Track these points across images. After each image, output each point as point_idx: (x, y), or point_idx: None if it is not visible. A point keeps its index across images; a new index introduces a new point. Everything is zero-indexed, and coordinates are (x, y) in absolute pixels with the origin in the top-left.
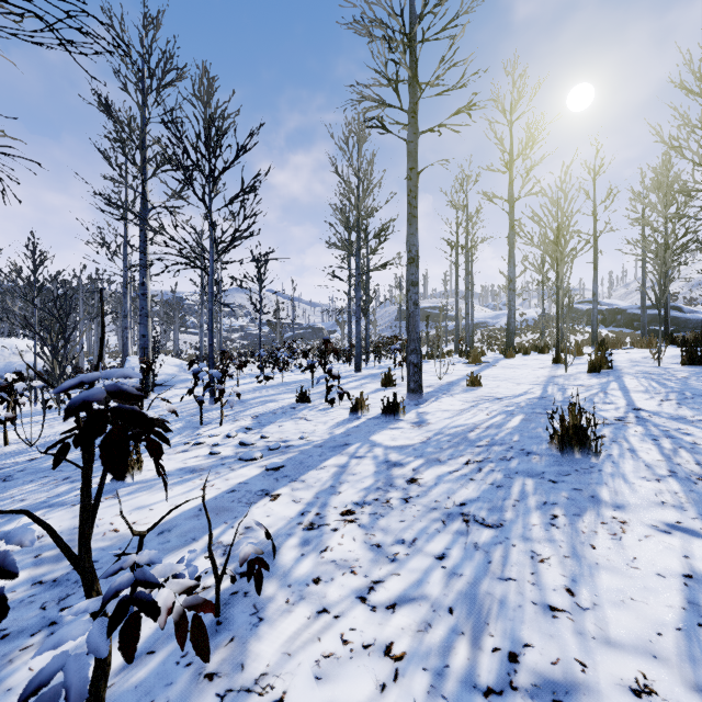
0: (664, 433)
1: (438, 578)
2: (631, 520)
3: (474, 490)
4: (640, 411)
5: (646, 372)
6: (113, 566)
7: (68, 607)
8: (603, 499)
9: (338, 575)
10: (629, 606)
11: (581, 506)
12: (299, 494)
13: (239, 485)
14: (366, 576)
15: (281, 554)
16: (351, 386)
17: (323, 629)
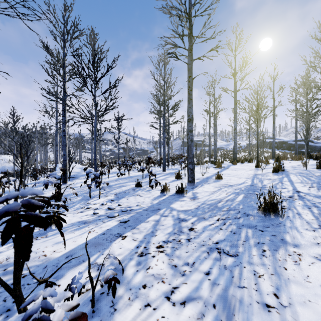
0: (313, 204)
1: (206, 286)
2: (303, 253)
3: (222, 235)
4: (299, 193)
5: (300, 172)
6: (29, 299)
7: None
8: (288, 241)
9: (155, 283)
10: (308, 305)
11: (277, 245)
12: (136, 236)
13: (107, 230)
14: (170, 284)
15: (126, 270)
16: (161, 178)
17: (147, 316)
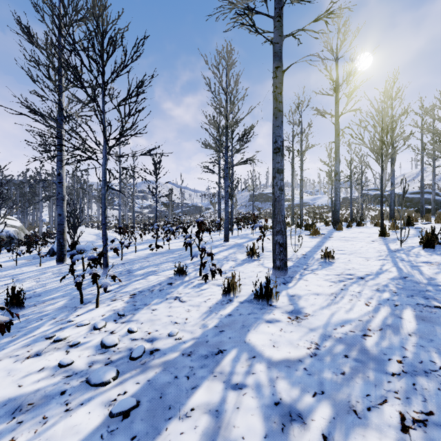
0: None
1: None
2: None
3: None
4: None
5: None
6: None
7: None
8: None
9: None
10: None
11: None
12: None
13: None
14: None
15: None
16: (222, 256)
17: None
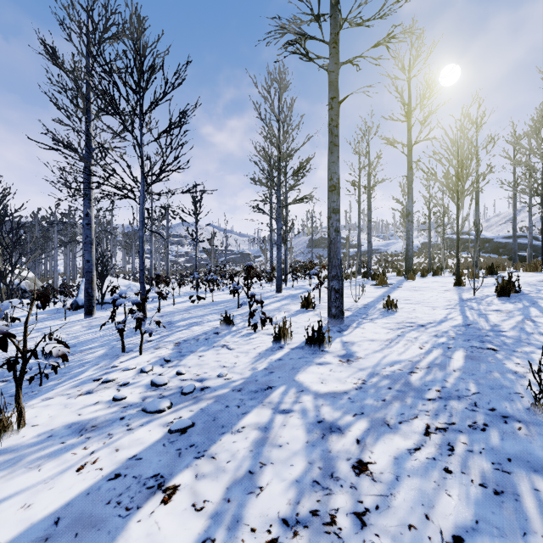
0: None
1: None
2: None
3: (462, 501)
4: None
5: None
6: None
7: None
8: None
9: None
10: None
11: None
12: (204, 488)
13: (128, 463)
14: None
15: None
16: (273, 307)
17: None
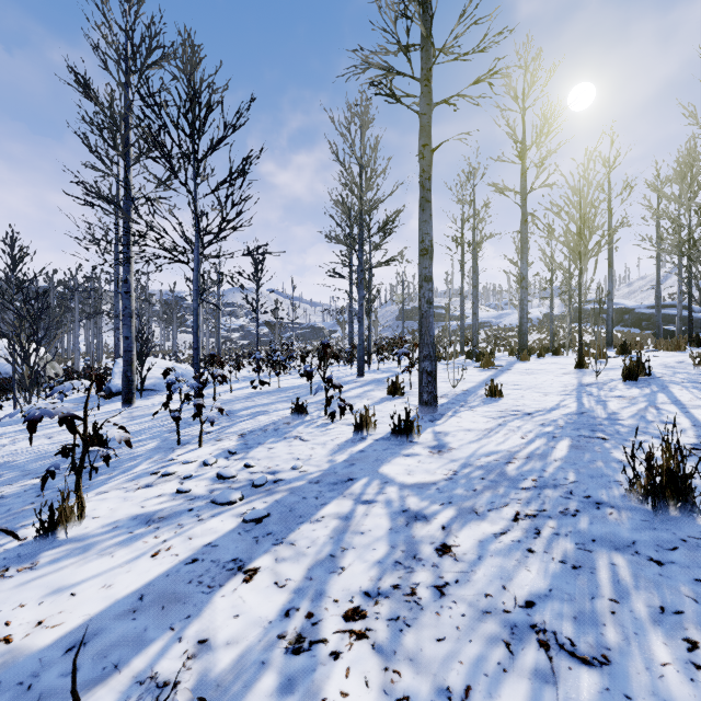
0: None
1: None
2: None
3: (540, 574)
4: None
5: (694, 381)
6: None
7: None
8: None
9: None
10: None
11: None
12: (285, 569)
13: (204, 549)
14: None
15: None
16: (354, 394)
17: None
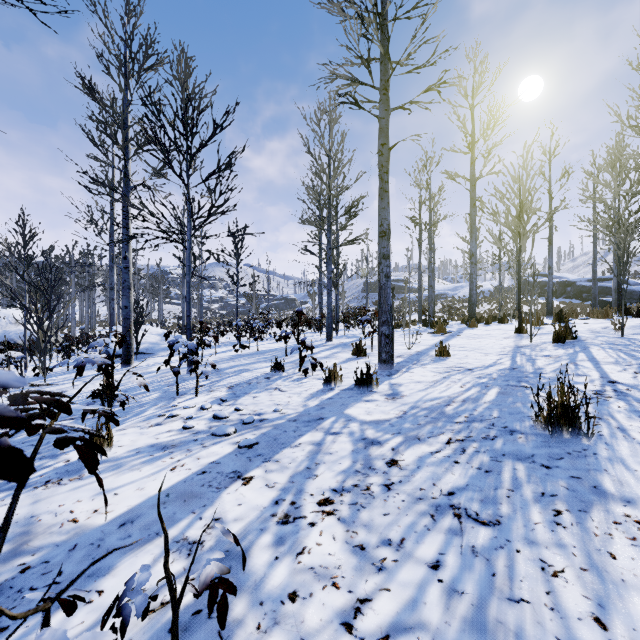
0: None
1: (435, 597)
2: None
3: (461, 476)
4: (616, 384)
5: (611, 343)
6: None
7: (3, 628)
8: (608, 491)
9: (317, 589)
10: None
11: (585, 499)
12: (273, 477)
13: (210, 465)
14: (351, 591)
15: (252, 556)
16: (323, 355)
17: None
